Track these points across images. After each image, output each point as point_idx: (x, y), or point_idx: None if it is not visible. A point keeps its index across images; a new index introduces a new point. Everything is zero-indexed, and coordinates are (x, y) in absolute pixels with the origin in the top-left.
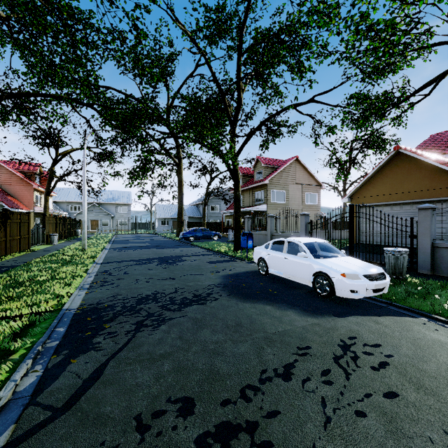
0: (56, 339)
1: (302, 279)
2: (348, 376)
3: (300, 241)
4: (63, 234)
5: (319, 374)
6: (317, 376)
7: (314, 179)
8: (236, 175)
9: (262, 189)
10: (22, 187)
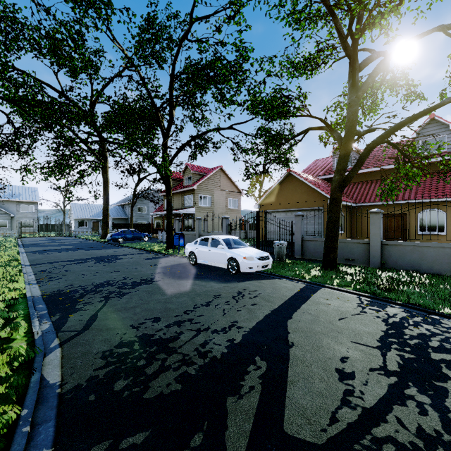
0: (43, 310)
1: (221, 264)
2: (237, 301)
3: (220, 237)
4: None
5: (224, 303)
6: (223, 303)
7: (236, 187)
8: (169, 182)
9: (190, 193)
10: None
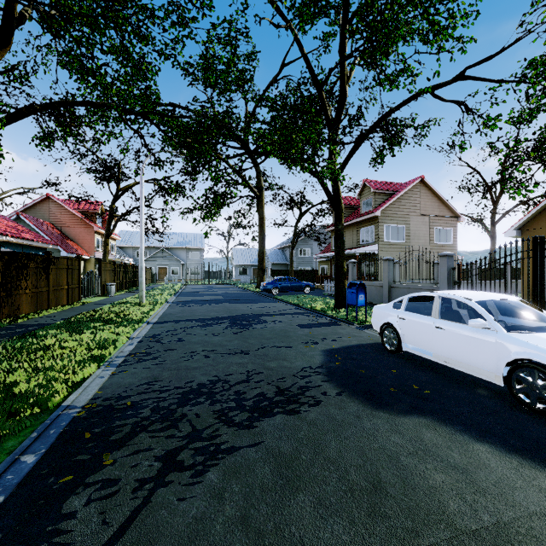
0: (3, 490)
1: (479, 369)
2: None
3: (468, 297)
4: (124, 284)
5: None
6: None
7: (448, 208)
8: (338, 201)
9: (371, 224)
10: (83, 229)
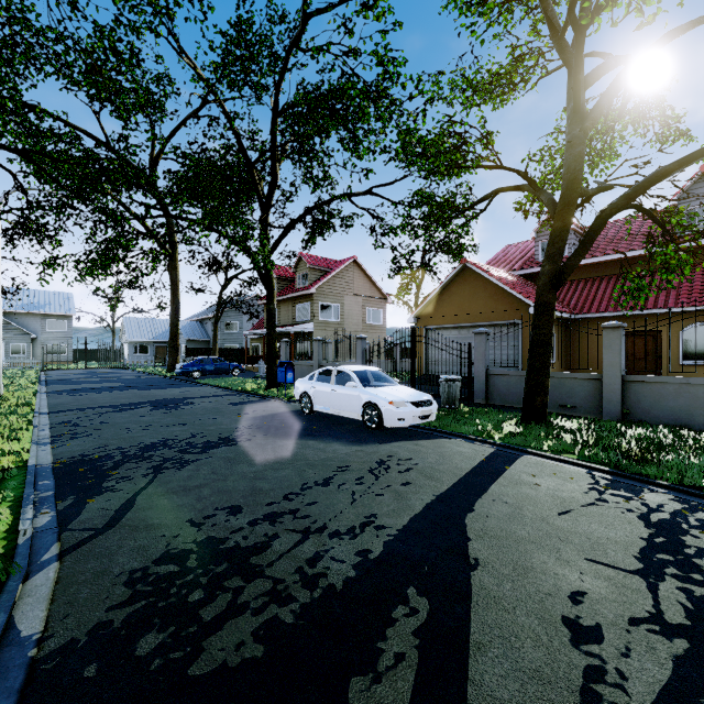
0: (48, 490)
1: (352, 413)
2: (378, 478)
3: (350, 369)
4: None
5: (354, 480)
6: (352, 481)
7: (378, 290)
8: (270, 280)
9: (306, 300)
10: None
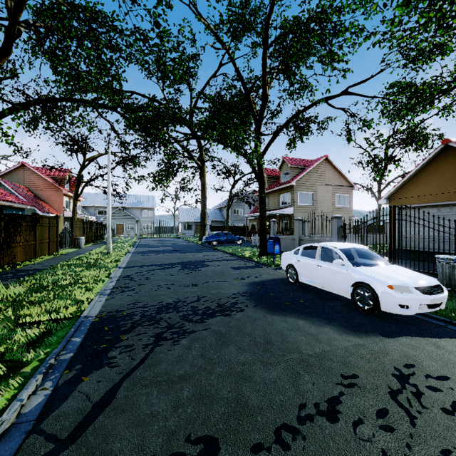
0: (70, 351)
1: (339, 290)
2: (413, 420)
3: (336, 246)
4: (90, 238)
5: (374, 415)
6: (371, 417)
7: (345, 180)
8: (262, 176)
9: (288, 191)
10: (53, 192)
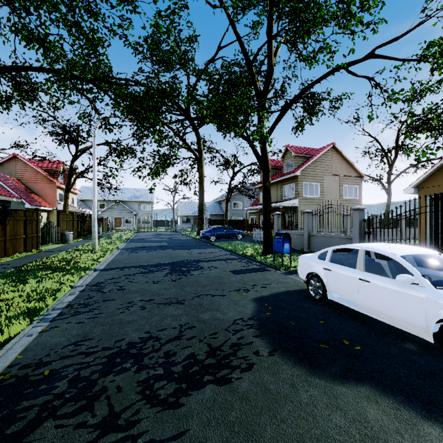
0: None
1: (406, 324)
2: None
3: (392, 251)
4: (82, 232)
5: None
6: None
7: (354, 169)
8: (266, 162)
9: (292, 182)
10: (46, 184)
